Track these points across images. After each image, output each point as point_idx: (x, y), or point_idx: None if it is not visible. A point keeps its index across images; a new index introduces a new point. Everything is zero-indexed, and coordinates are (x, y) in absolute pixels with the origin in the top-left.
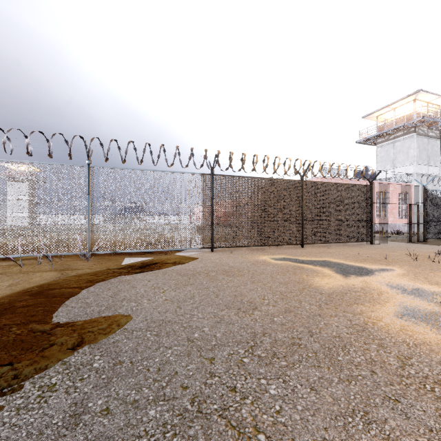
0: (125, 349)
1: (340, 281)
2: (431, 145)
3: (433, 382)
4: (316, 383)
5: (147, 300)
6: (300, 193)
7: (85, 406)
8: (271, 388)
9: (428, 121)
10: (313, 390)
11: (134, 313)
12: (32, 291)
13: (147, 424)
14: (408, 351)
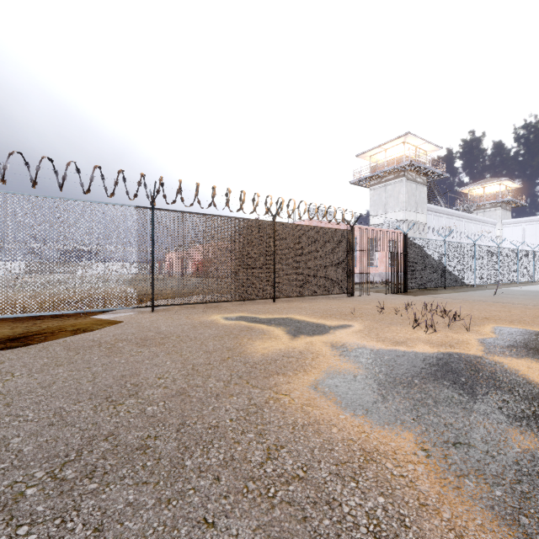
0: None
1: (283, 344)
2: (418, 191)
3: (283, 482)
4: (114, 516)
5: None
6: (272, 237)
7: None
8: None
9: (415, 166)
10: (97, 531)
11: None
12: None
13: None
14: (289, 436)
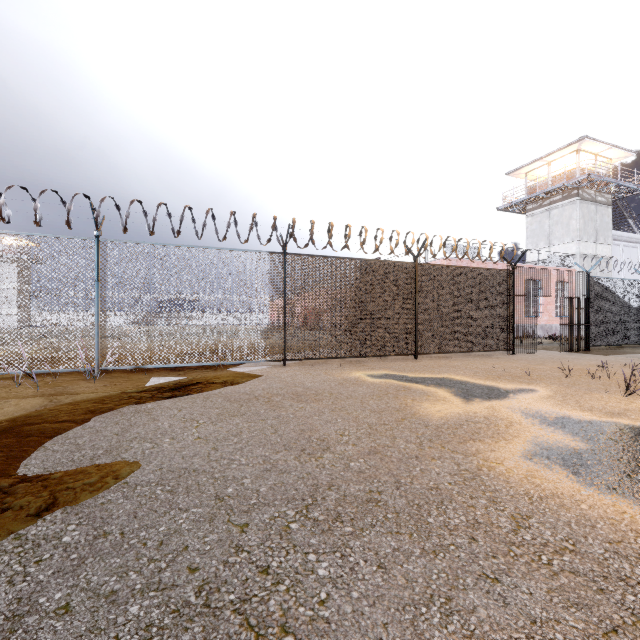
0: (118, 513)
1: (458, 407)
2: (599, 214)
3: (552, 552)
4: (388, 557)
5: (170, 439)
6: (413, 282)
7: (34, 602)
8: (322, 566)
9: (595, 181)
10: (381, 568)
11: (145, 459)
12: None
13: (123, 628)
14: (530, 507)
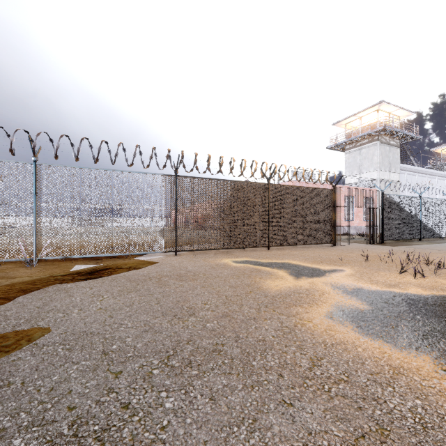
0: (24, 367)
1: (290, 283)
2: (392, 152)
3: (333, 382)
4: (218, 392)
5: (78, 310)
6: (267, 196)
7: None
8: (169, 401)
9: (389, 130)
10: (212, 400)
11: (56, 326)
12: None
13: None
14: (324, 351)
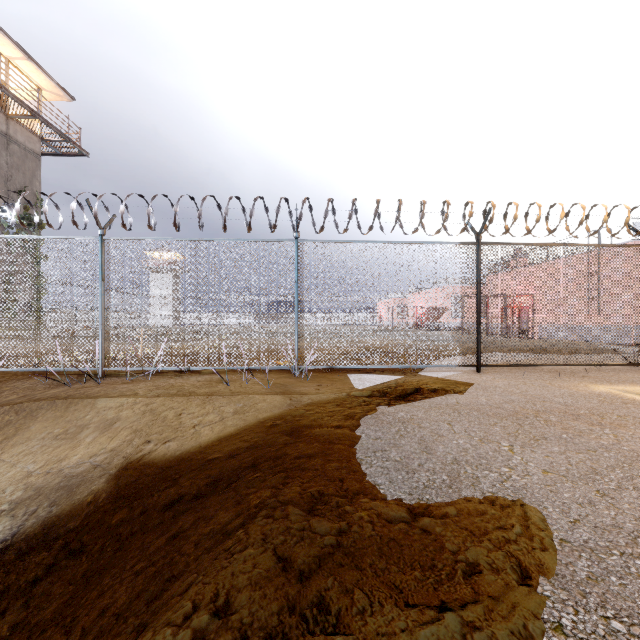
0: None
1: None
2: None
3: None
4: None
5: (508, 468)
6: None
7: None
8: None
9: None
10: None
11: (526, 499)
12: (280, 426)
13: None
14: None
